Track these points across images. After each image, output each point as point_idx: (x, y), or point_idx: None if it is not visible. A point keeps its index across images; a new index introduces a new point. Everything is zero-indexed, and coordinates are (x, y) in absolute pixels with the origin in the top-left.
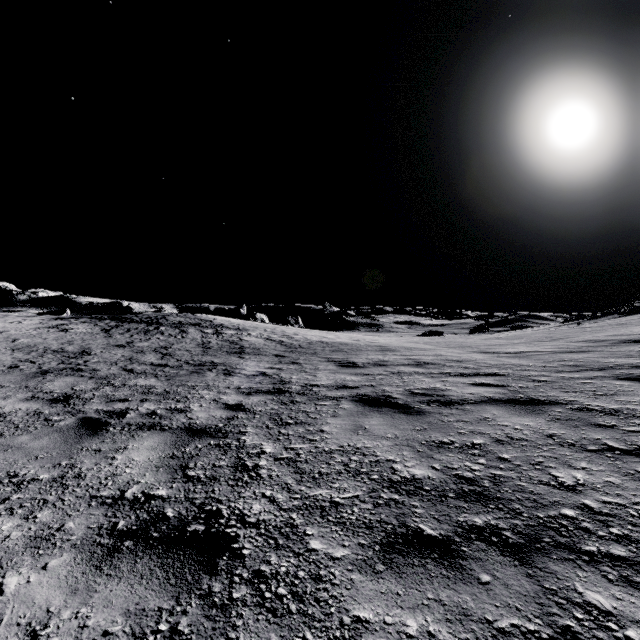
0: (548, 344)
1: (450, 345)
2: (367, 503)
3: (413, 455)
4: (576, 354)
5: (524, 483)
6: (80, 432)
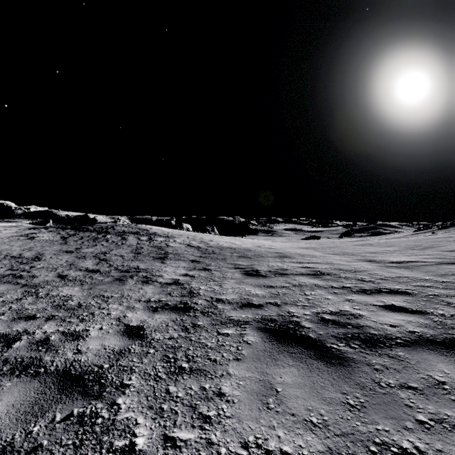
0: (423, 253)
1: (335, 252)
2: None
3: None
4: None
5: None
6: None
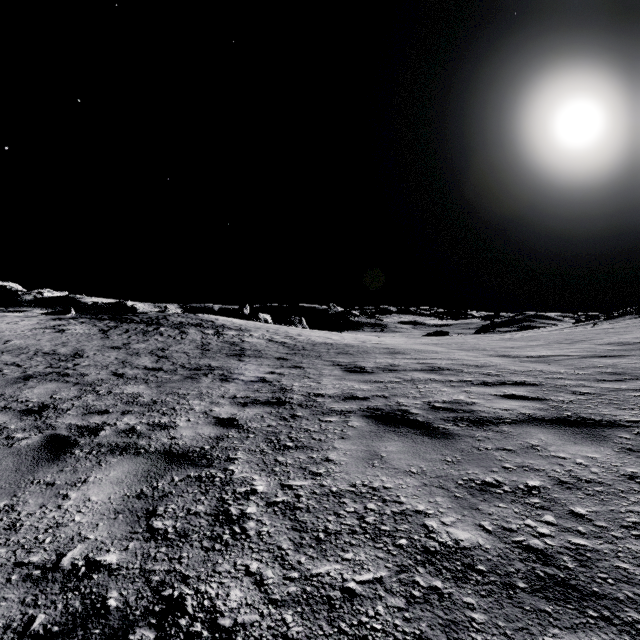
0: (571, 347)
1: (462, 347)
2: (396, 595)
3: (450, 504)
4: (610, 359)
5: (626, 564)
6: (39, 456)
